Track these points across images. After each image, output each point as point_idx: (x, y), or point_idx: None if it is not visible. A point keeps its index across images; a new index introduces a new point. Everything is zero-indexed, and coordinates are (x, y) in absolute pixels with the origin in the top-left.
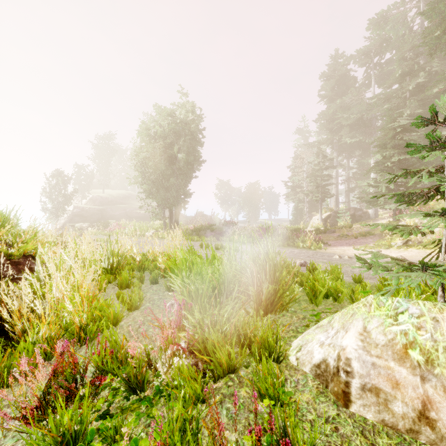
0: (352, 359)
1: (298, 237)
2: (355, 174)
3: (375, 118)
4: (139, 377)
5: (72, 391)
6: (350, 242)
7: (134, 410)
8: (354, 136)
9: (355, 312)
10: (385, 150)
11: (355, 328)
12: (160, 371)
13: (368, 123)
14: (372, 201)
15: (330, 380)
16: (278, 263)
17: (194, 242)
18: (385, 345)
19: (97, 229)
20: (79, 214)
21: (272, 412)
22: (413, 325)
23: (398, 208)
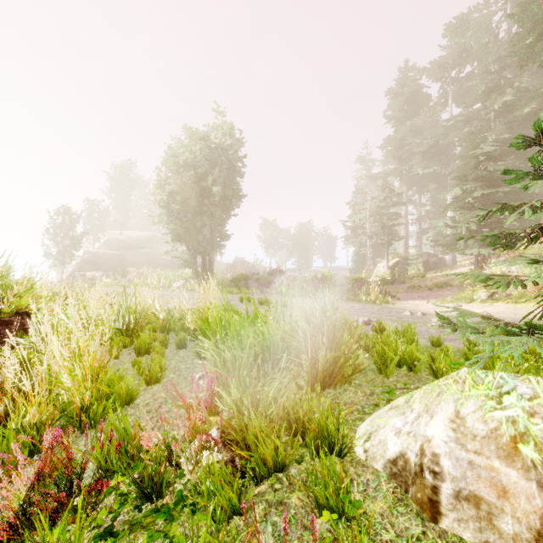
0: (442, 455)
1: (360, 289)
2: (429, 212)
3: (452, 145)
4: (155, 478)
5: (65, 498)
6: (423, 294)
7: (147, 526)
8: (427, 166)
9: (442, 390)
10: (466, 183)
11: (443, 412)
12: (184, 469)
13: (444, 150)
14: (450, 245)
15: (411, 482)
16: (338, 323)
17: (233, 296)
18: (486, 437)
19: (113, 279)
20: (91, 260)
21: (334, 529)
22: (524, 410)
23: (481, 254)
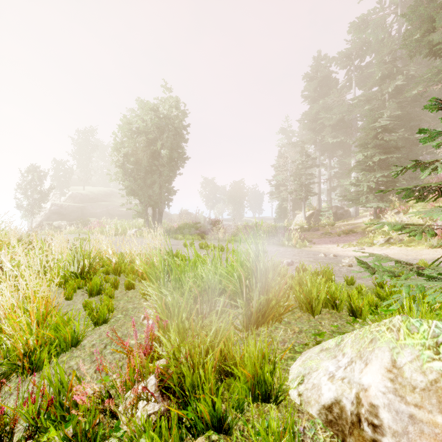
0: (380, 406)
1: (283, 235)
2: (337, 173)
3: (355, 119)
4: (88, 435)
5: None
6: (333, 240)
7: None
8: (336, 136)
9: (375, 337)
10: (367, 150)
11: (379, 361)
12: (120, 421)
13: (349, 124)
14: (354, 200)
15: (348, 432)
16: (269, 267)
17: (178, 241)
18: (426, 390)
19: (76, 227)
20: (57, 211)
21: None
22: None
23: (378, 207)
